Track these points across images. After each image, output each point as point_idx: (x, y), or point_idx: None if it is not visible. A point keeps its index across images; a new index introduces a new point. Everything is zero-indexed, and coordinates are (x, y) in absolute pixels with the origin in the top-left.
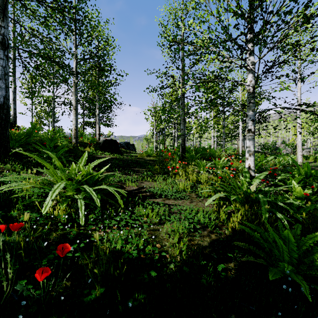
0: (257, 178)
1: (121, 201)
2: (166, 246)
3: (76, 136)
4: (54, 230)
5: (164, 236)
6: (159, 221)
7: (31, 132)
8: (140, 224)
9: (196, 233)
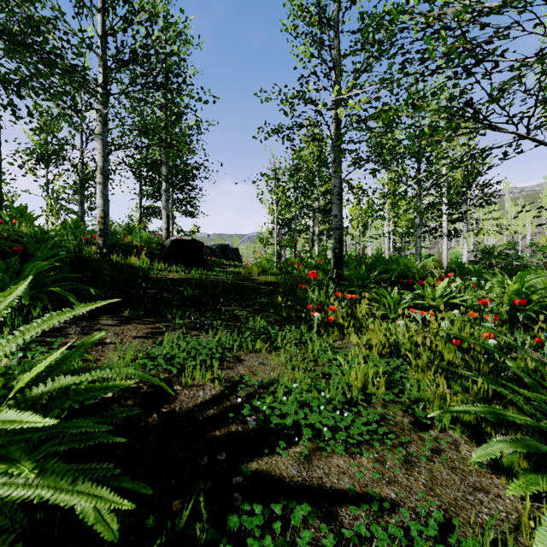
0: None
1: None
2: None
3: (105, 232)
4: None
5: None
6: None
7: None
8: None
9: None
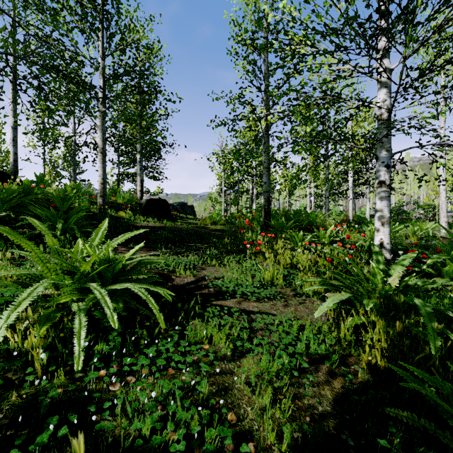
0: (398, 263)
1: (160, 316)
2: (248, 418)
3: (104, 193)
4: (18, 385)
5: (243, 390)
6: (232, 351)
7: (32, 188)
8: (196, 359)
9: (303, 378)
